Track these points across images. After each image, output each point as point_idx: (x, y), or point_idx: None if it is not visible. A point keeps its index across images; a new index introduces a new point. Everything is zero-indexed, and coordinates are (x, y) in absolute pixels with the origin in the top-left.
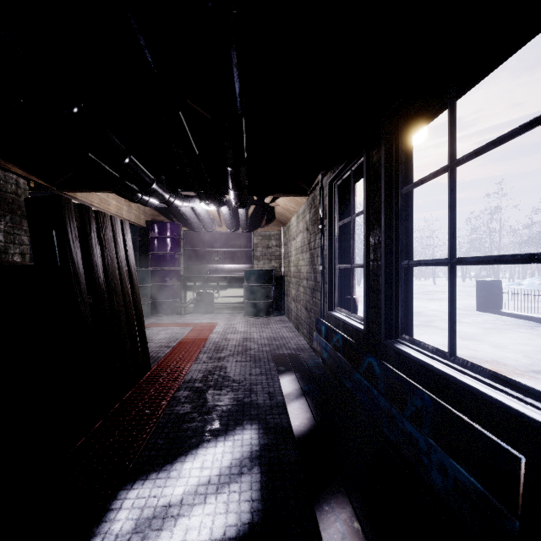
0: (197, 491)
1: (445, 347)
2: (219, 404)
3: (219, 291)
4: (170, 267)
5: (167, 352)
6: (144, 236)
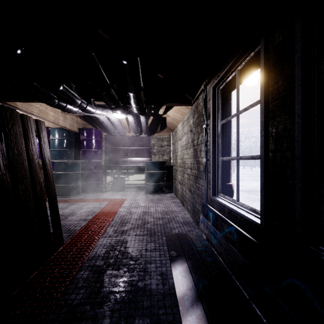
0: None
1: None
2: (113, 290)
3: (128, 176)
4: (94, 160)
5: (83, 226)
6: (77, 138)
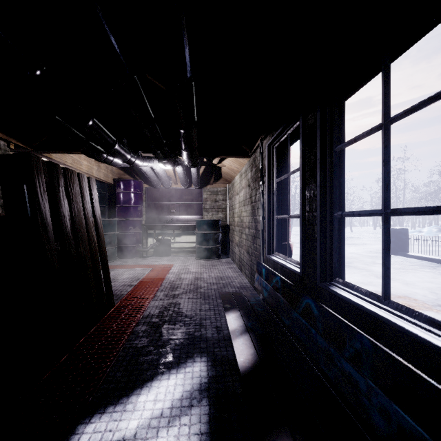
0: (150, 424)
1: (364, 284)
2: (172, 338)
3: (175, 237)
4: (133, 218)
5: (129, 291)
6: (111, 191)
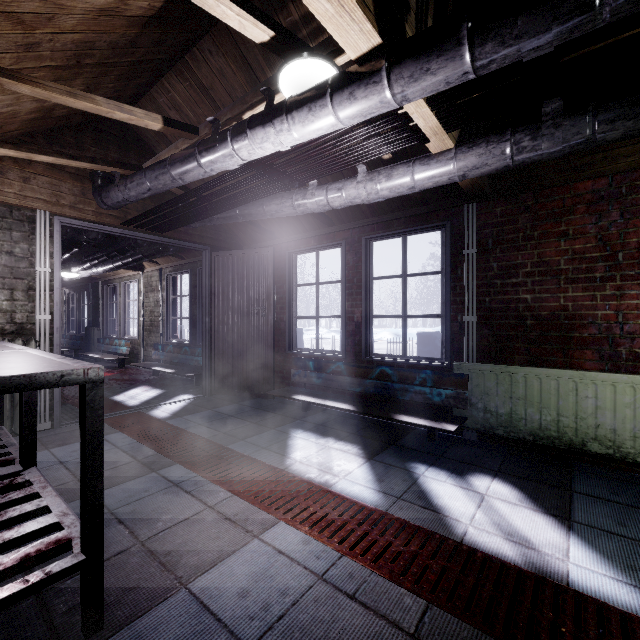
0: None
1: None
2: None
3: None
4: None
5: None
6: None
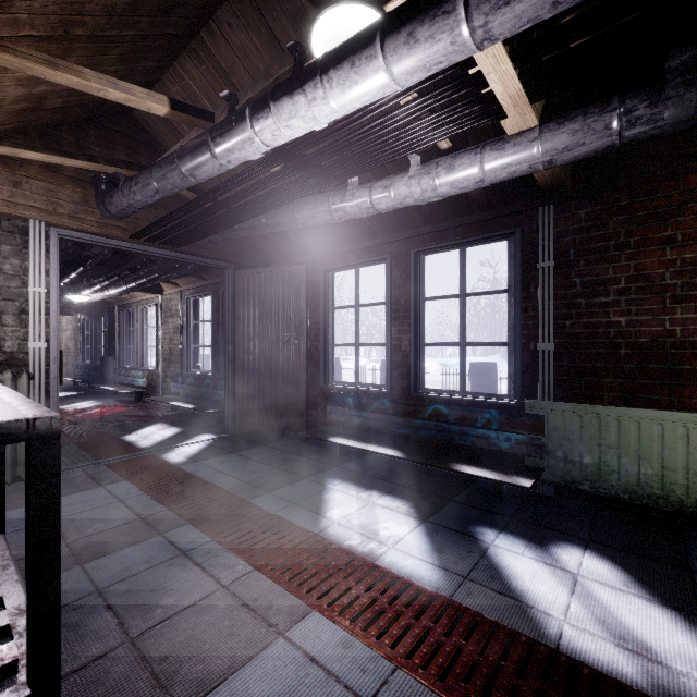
0: None
1: None
2: None
3: None
4: None
5: None
6: None
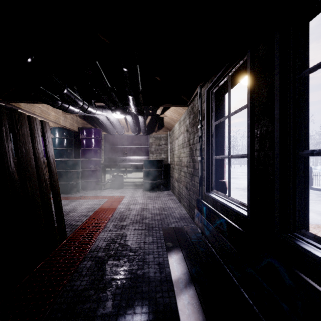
0: None
1: None
2: (115, 278)
3: (127, 174)
4: (94, 158)
5: (84, 221)
6: (77, 137)
